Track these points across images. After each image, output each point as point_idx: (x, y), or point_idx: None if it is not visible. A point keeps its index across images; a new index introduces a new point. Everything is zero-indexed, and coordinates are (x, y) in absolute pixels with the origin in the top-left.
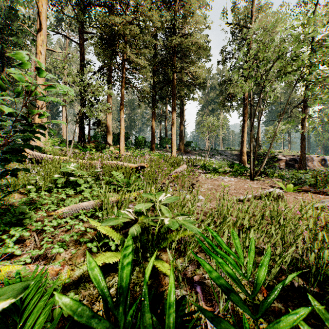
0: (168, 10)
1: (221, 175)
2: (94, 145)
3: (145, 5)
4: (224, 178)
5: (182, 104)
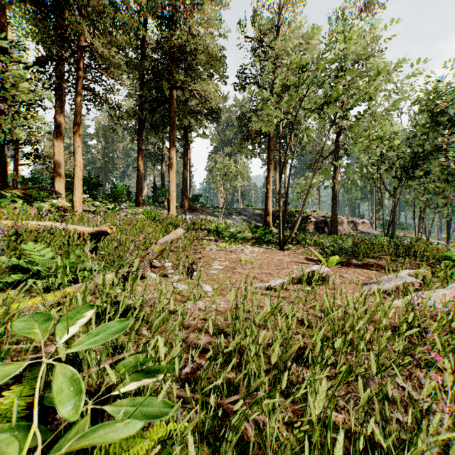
0: None
1: (241, 243)
2: (23, 193)
3: None
4: (245, 247)
5: (186, 139)
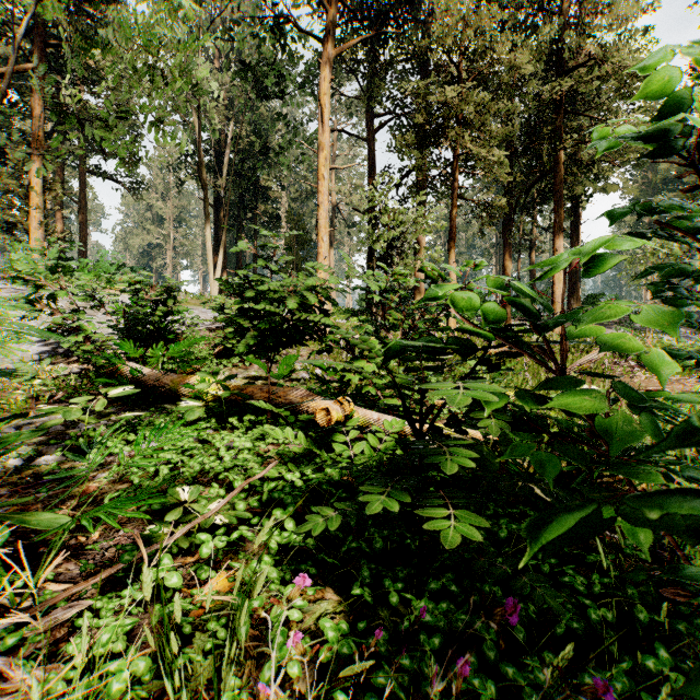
0: (542, 15)
1: (695, 373)
2: None
3: (500, 45)
4: None
5: (576, 209)
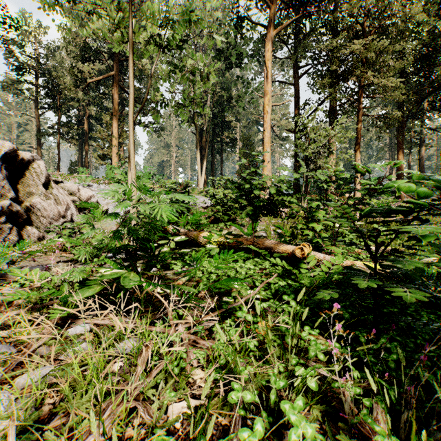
0: None
1: None
2: (316, 197)
3: (396, 4)
4: None
5: None
